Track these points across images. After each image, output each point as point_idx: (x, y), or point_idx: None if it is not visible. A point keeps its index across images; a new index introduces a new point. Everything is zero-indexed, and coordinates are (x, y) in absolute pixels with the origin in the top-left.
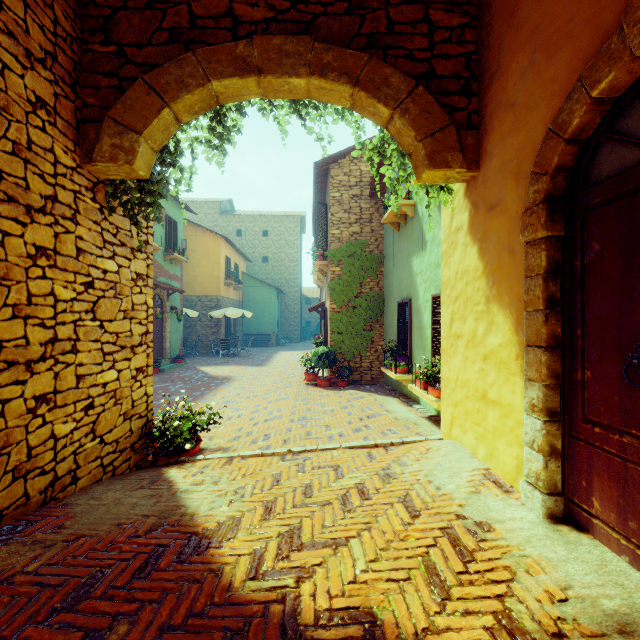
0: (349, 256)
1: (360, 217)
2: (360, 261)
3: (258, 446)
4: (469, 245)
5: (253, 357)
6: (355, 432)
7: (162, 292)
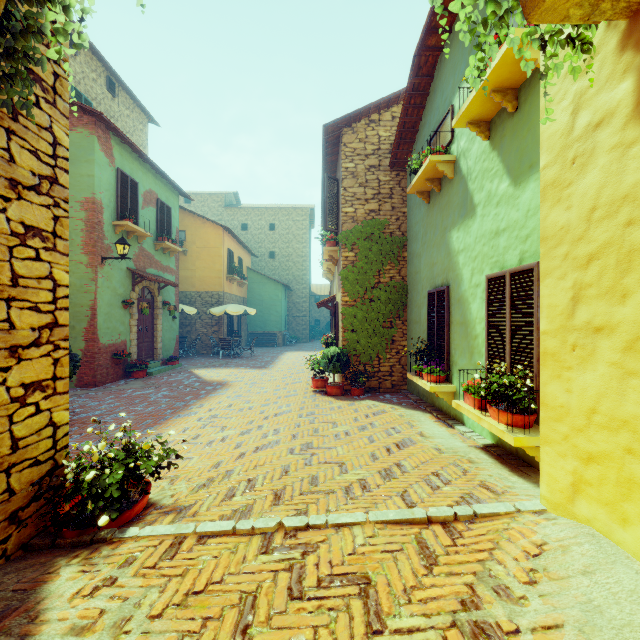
0: (365, 239)
1: (378, 192)
2: (378, 244)
3: (233, 506)
4: (639, 141)
5: (256, 358)
6: (385, 479)
7: (152, 285)
